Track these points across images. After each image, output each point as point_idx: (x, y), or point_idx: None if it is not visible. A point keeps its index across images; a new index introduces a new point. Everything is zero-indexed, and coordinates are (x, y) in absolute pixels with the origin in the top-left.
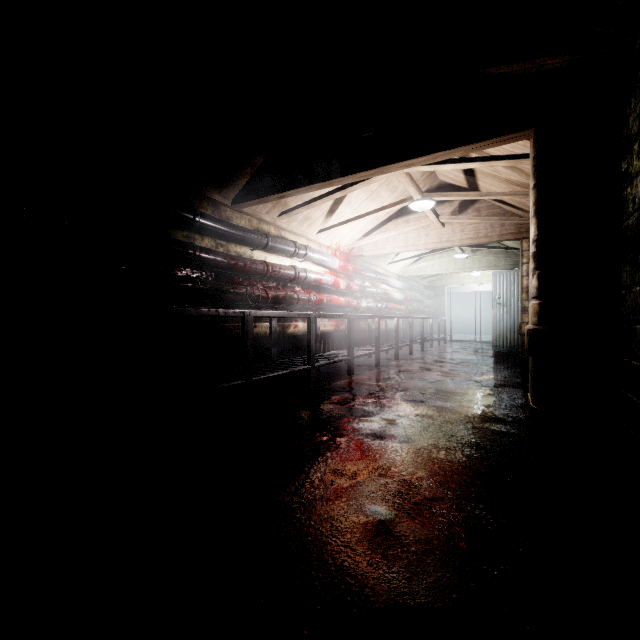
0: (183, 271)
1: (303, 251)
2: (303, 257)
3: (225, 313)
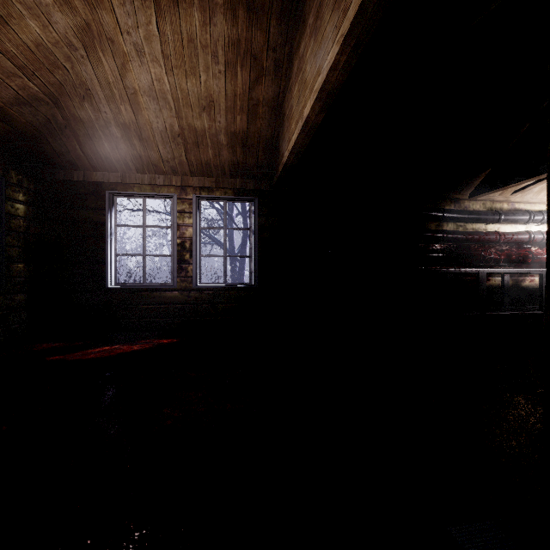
0: (435, 246)
1: (539, 217)
2: (539, 222)
3: (465, 271)
